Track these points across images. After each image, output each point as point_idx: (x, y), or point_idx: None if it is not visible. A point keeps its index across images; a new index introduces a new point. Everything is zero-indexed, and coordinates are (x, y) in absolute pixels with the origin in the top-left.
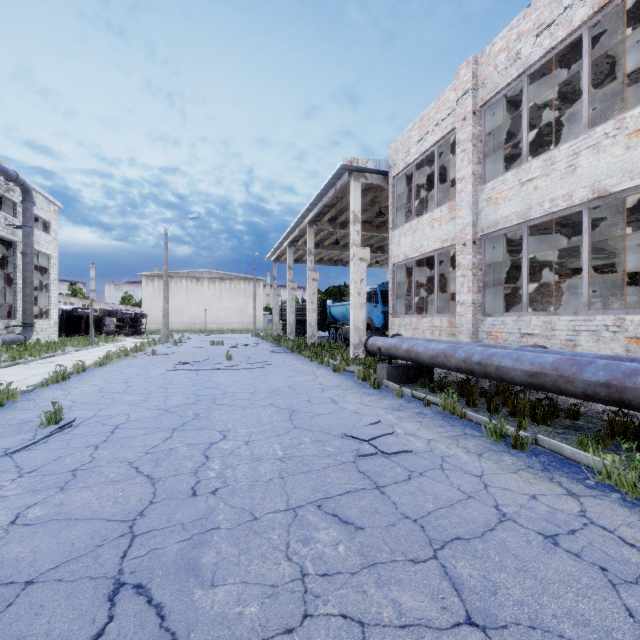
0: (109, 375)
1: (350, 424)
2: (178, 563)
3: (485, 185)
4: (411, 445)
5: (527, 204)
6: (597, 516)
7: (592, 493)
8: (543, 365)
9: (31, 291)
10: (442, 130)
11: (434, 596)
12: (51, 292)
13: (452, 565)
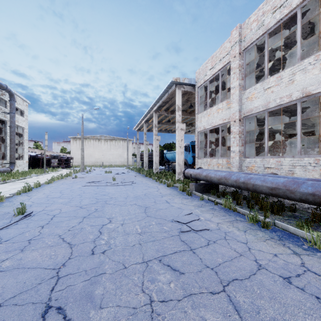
0: (52, 188)
1: (176, 214)
2: (82, 294)
3: (245, 90)
4: (208, 226)
5: (267, 100)
6: (311, 266)
7: (307, 253)
8: (278, 184)
9: (14, 145)
10: (223, 63)
11: (224, 314)
12: (24, 146)
13: (233, 295)
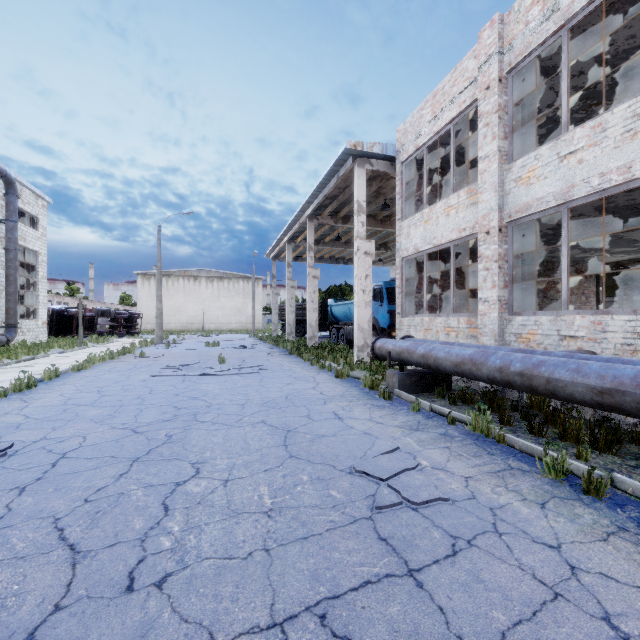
0: (84, 382)
1: (360, 452)
2: None
3: (513, 163)
4: (444, 487)
5: (568, 181)
6: None
7: None
8: (619, 380)
9: (15, 289)
10: (459, 105)
11: None
12: (39, 291)
13: None
